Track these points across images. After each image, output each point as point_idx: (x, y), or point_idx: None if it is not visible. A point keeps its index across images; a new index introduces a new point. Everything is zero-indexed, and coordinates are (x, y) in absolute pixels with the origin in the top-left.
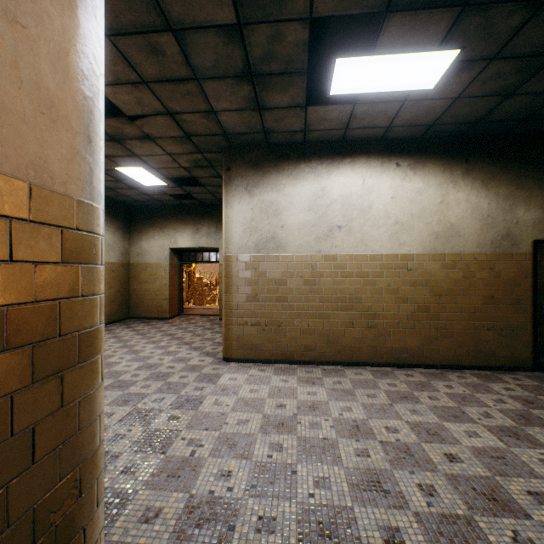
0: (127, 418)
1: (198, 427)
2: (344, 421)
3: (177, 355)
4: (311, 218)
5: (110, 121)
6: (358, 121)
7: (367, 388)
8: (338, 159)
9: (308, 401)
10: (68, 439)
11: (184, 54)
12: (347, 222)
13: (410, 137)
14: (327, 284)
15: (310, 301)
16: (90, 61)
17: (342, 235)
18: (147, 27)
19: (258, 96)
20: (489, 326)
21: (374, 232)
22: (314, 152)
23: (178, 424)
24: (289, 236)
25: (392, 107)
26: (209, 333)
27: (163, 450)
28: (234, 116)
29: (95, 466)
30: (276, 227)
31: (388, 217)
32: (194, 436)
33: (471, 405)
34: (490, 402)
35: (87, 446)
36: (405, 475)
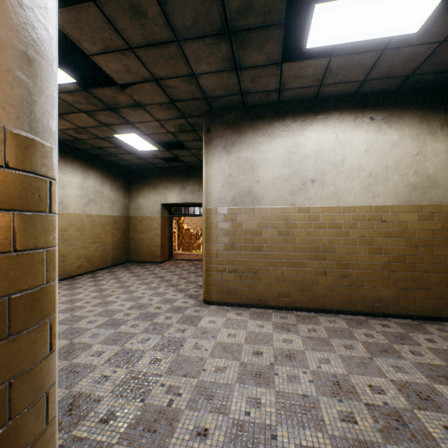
0: (114, 358)
1: (177, 372)
2: (323, 375)
3: (164, 296)
4: (285, 172)
5: (106, 91)
6: (332, 76)
7: (343, 337)
8: (311, 116)
9: (285, 350)
10: None
11: (164, 14)
12: (320, 175)
13: (385, 90)
14: (300, 234)
15: (284, 250)
16: None
17: (315, 188)
18: None
19: (235, 55)
20: None
21: (347, 185)
22: (287, 111)
23: (159, 368)
24: (264, 190)
25: (369, 58)
26: (193, 276)
27: (142, 397)
28: (213, 78)
29: None
30: (252, 182)
31: (361, 170)
32: (173, 383)
33: None
34: None
35: (23, 436)
36: None
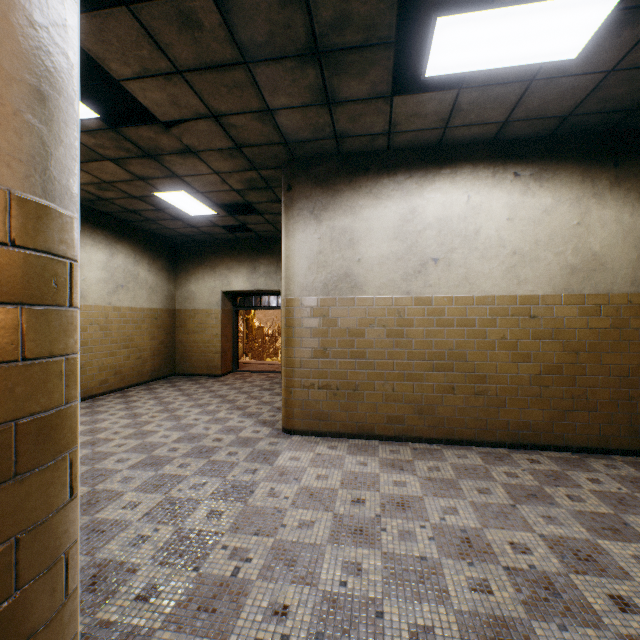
0: (155, 511)
1: (246, 529)
2: (448, 529)
3: (226, 424)
4: (397, 248)
5: (142, 131)
6: (462, 115)
7: (476, 478)
8: (433, 170)
9: (396, 496)
10: None
11: (226, 26)
12: (445, 253)
13: (534, 136)
14: (418, 335)
15: (396, 358)
16: None
17: (439, 271)
18: None
19: (327, 84)
20: None
21: (483, 266)
22: (400, 162)
23: (220, 524)
24: (368, 273)
25: (512, 91)
26: (267, 395)
27: (196, 565)
28: (295, 115)
29: (55, 639)
30: (351, 261)
31: (502, 245)
32: (239, 544)
33: (635, 513)
34: None
35: (35, 613)
36: (553, 632)
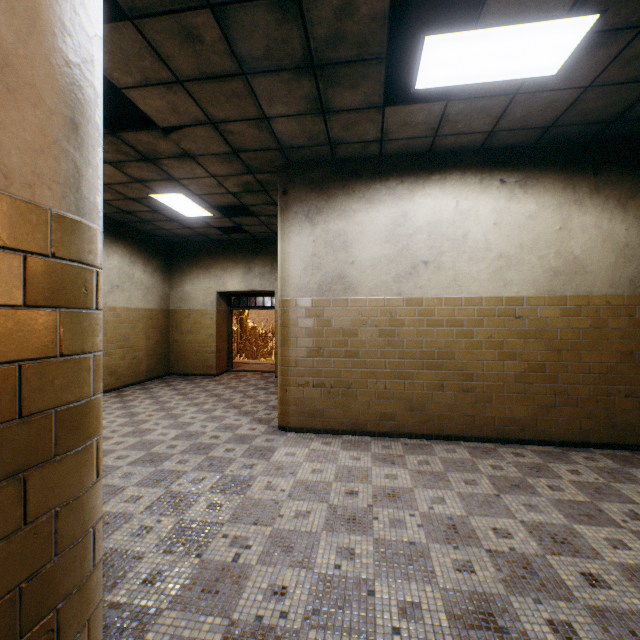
0: (156, 504)
1: (245, 519)
2: (436, 517)
3: (223, 422)
4: (389, 251)
5: (141, 136)
6: (451, 124)
7: (464, 471)
8: (424, 176)
9: (387, 488)
10: (36, 571)
11: (226, 40)
12: (435, 256)
13: (519, 145)
14: (410, 335)
15: (388, 357)
16: (76, 10)
17: (429, 273)
18: (178, 3)
19: (322, 95)
20: (627, 392)
21: (471, 269)
22: (392, 168)
23: (220, 515)
24: (361, 275)
25: (497, 104)
26: (262, 394)
27: (199, 552)
28: (291, 123)
29: (85, 602)
30: (345, 263)
31: (489, 249)
32: (239, 533)
33: (609, 500)
34: (636, 496)
35: (70, 577)
36: (528, 605)
